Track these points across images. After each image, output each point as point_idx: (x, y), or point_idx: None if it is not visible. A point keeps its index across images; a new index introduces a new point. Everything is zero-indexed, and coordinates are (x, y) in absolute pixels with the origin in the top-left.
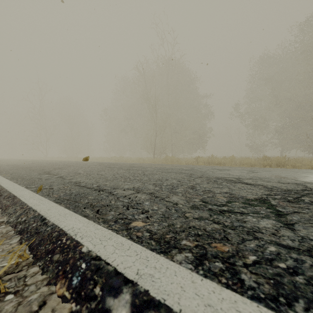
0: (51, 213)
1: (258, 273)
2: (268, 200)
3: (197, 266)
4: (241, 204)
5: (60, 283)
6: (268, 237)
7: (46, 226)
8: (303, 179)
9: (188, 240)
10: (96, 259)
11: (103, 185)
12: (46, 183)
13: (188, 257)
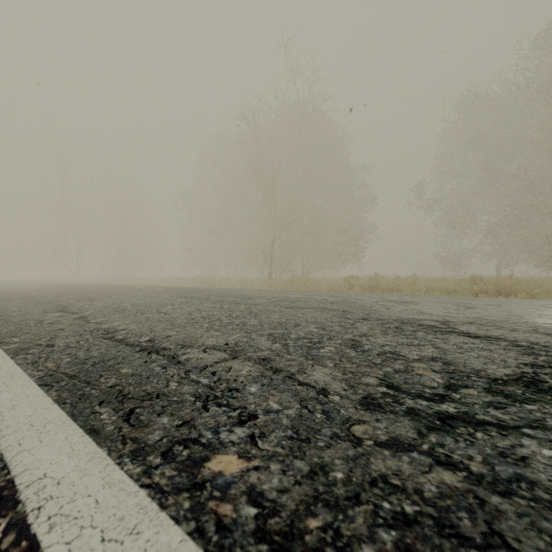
0: (11, 421)
1: None
2: (544, 383)
3: None
4: (486, 395)
5: None
6: None
7: None
8: None
9: (378, 548)
10: None
11: (162, 337)
12: (47, 331)
13: None
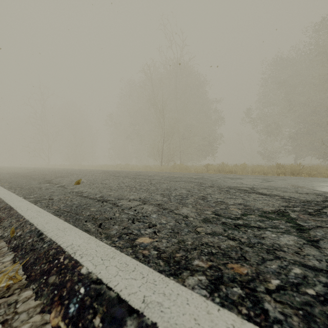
0: (48, 228)
1: (284, 301)
2: (286, 213)
3: (212, 292)
4: (258, 217)
5: (55, 311)
6: (291, 257)
7: (42, 242)
8: (322, 188)
9: (200, 260)
10: (97, 283)
11: (107, 195)
12: (46, 193)
13: (201, 281)
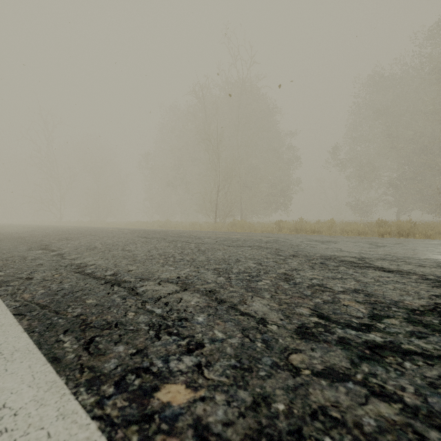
0: None
1: None
2: None
3: None
4: (407, 325)
5: None
6: None
7: None
8: None
9: None
10: None
11: (124, 271)
12: (29, 266)
13: None
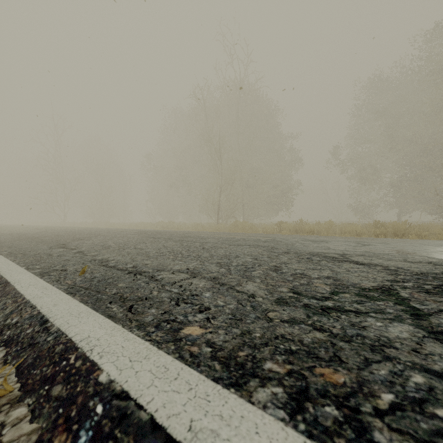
0: (57, 312)
1: (403, 429)
2: (394, 290)
3: (294, 413)
4: (354, 297)
5: (58, 441)
6: (408, 357)
7: (46, 334)
8: (440, 255)
9: (274, 362)
10: (121, 398)
11: (142, 264)
12: (58, 261)
13: (276, 396)
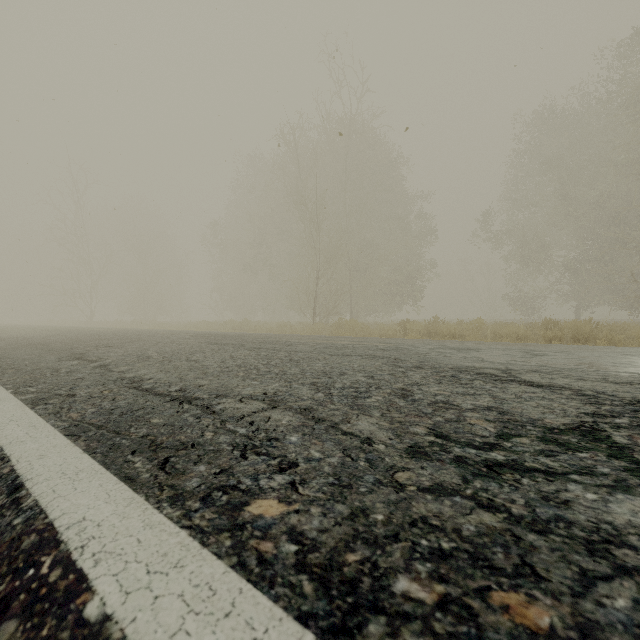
0: (41, 470)
1: None
2: (602, 432)
3: None
4: (538, 444)
5: None
6: None
7: (14, 512)
8: None
9: (413, 577)
10: None
11: (194, 386)
12: (66, 381)
13: None
